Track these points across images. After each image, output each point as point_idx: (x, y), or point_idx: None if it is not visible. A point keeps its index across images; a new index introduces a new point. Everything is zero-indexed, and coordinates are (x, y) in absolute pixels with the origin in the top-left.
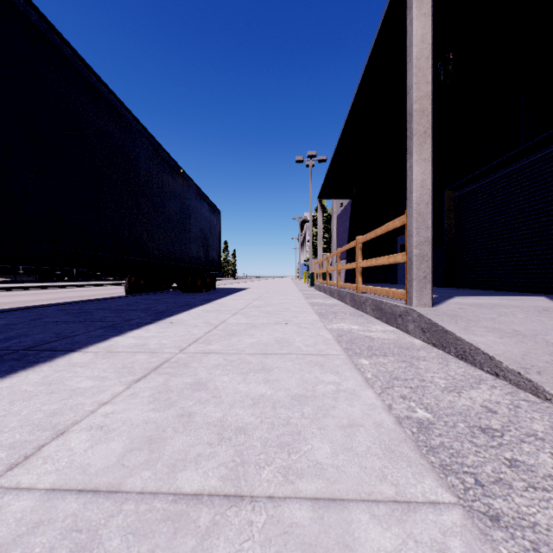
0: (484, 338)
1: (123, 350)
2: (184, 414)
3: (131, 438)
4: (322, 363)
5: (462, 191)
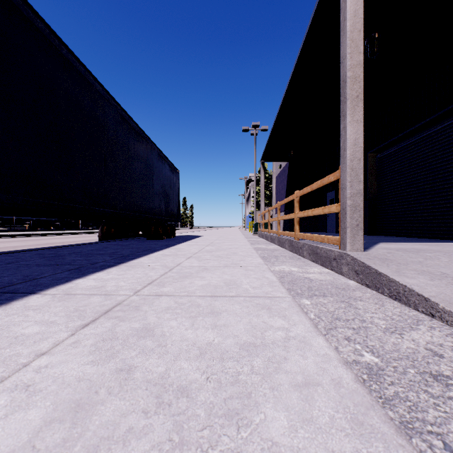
0: (416, 280)
1: (81, 292)
2: (123, 368)
3: (56, 403)
4: (269, 306)
5: (383, 153)
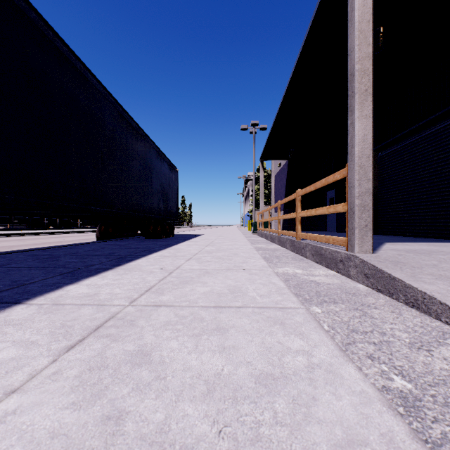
0: (435, 286)
1: (71, 302)
2: (112, 415)
3: None
4: (282, 320)
5: (385, 152)
